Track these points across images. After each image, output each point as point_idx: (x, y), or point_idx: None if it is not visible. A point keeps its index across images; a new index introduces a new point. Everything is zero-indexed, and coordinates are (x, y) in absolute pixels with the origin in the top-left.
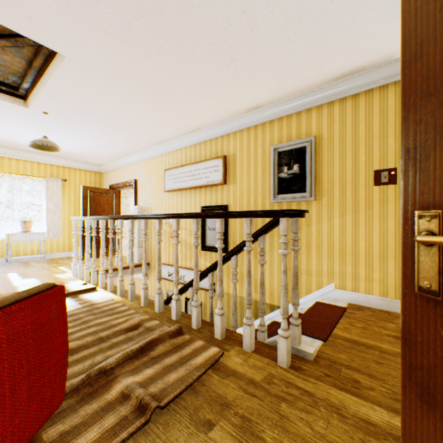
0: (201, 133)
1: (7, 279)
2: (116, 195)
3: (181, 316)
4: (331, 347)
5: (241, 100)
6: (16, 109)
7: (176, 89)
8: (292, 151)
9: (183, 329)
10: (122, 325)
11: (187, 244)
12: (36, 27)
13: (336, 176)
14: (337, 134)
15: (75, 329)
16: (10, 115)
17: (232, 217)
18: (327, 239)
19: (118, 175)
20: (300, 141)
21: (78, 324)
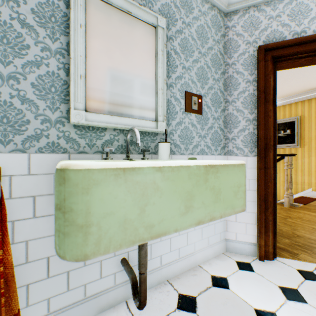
0: None
1: None
2: None
3: None
4: (307, 206)
5: None
6: None
7: None
8: (286, 123)
9: None
10: None
11: None
12: None
13: (312, 136)
14: (313, 115)
15: None
16: None
17: None
18: (307, 167)
19: None
20: (290, 118)
21: None
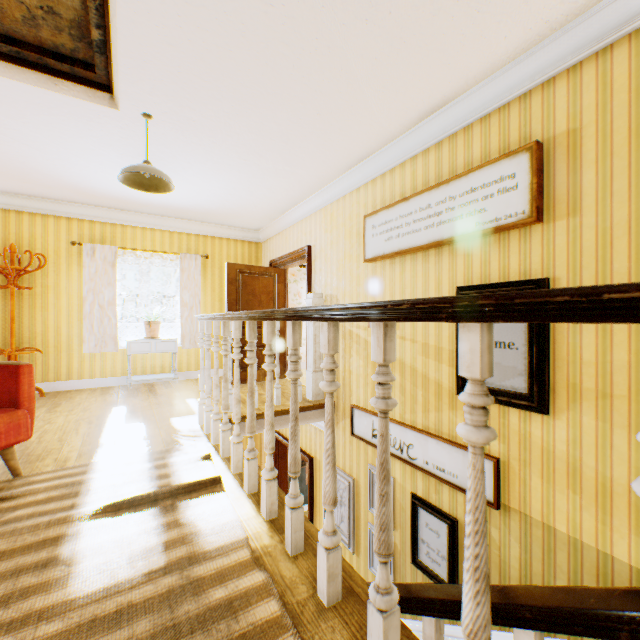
0: (457, 108)
1: (102, 423)
2: (279, 277)
3: None
4: None
5: None
6: (102, 116)
7: None
8: None
9: None
10: None
11: (417, 375)
12: None
13: None
14: None
15: None
16: (102, 137)
17: None
18: None
19: (281, 243)
20: None
21: None
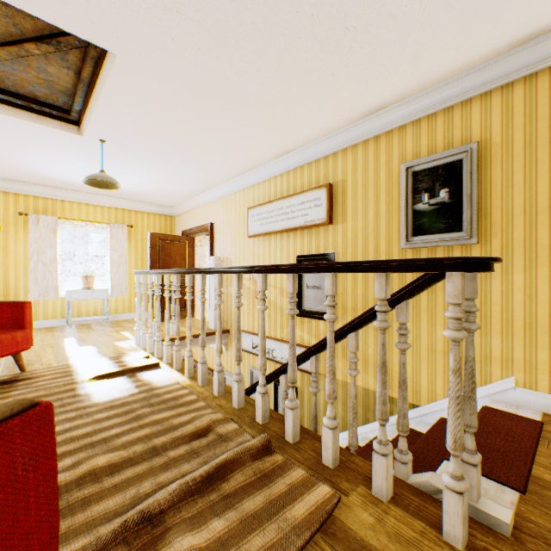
0: (296, 156)
1: (62, 347)
2: (189, 243)
3: (269, 417)
4: (539, 507)
5: (355, 99)
6: (70, 138)
7: (263, 90)
8: (437, 168)
9: (273, 441)
10: (185, 428)
11: (277, 307)
12: (75, 13)
13: (517, 204)
14: (519, 135)
15: (123, 429)
16: (64, 148)
17: (353, 271)
18: (501, 306)
19: (191, 218)
20: (450, 152)
21: (128, 420)
